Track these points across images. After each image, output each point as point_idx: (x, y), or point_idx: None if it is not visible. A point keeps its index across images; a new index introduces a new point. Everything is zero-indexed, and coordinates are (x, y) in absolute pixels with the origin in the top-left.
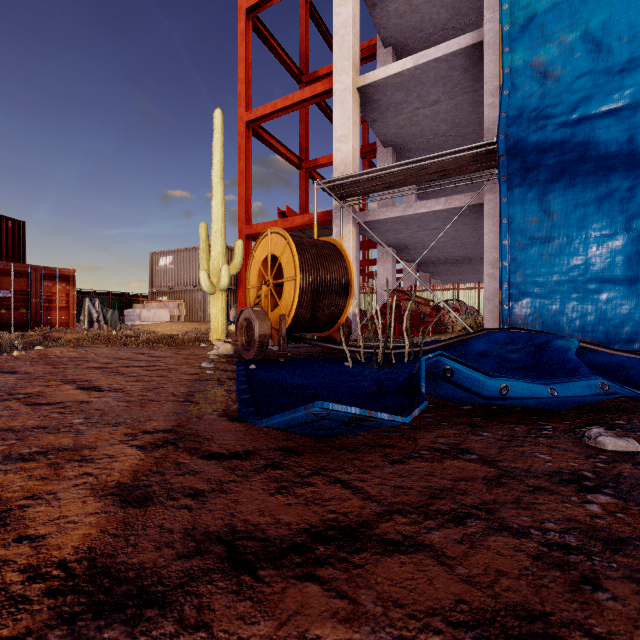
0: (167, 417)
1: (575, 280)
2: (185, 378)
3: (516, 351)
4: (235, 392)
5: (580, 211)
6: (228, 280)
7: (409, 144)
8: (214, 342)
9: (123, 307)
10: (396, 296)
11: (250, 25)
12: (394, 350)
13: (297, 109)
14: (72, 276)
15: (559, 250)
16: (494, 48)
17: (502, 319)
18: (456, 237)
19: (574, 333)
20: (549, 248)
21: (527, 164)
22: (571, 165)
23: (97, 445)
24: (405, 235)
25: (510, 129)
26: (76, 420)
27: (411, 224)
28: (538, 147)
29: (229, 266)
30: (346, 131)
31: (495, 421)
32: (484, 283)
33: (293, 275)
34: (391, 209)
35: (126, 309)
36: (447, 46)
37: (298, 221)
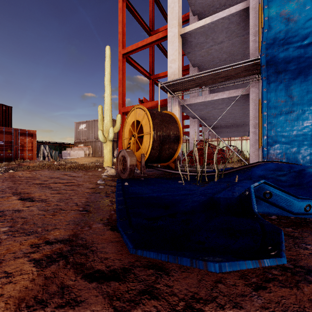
0: (67, 226)
1: (306, 134)
2: (86, 191)
3: (283, 175)
4: (116, 202)
5: (309, 95)
6: (113, 135)
7: (206, 65)
8: (105, 168)
9: (61, 149)
10: (200, 143)
11: (124, 4)
12: (206, 173)
13: (149, 47)
14: (34, 134)
15: (297, 117)
16: (255, 10)
17: (263, 156)
18: (231, 113)
19: (306, 164)
20: (291, 116)
21: (278, 70)
22: (304, 69)
23: (4, 259)
24: (205, 112)
25: (268, 51)
26: (3, 228)
27: (208, 106)
28: (284, 60)
29: (113, 128)
30: (174, 57)
31: (304, 232)
32: (250, 136)
33: (149, 131)
34: (198, 98)
35: (63, 150)
36: (229, 10)
37: (149, 105)
